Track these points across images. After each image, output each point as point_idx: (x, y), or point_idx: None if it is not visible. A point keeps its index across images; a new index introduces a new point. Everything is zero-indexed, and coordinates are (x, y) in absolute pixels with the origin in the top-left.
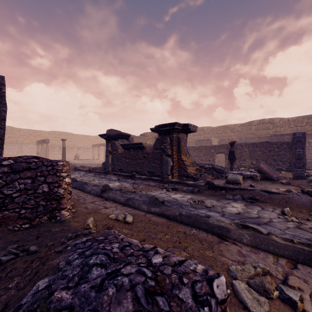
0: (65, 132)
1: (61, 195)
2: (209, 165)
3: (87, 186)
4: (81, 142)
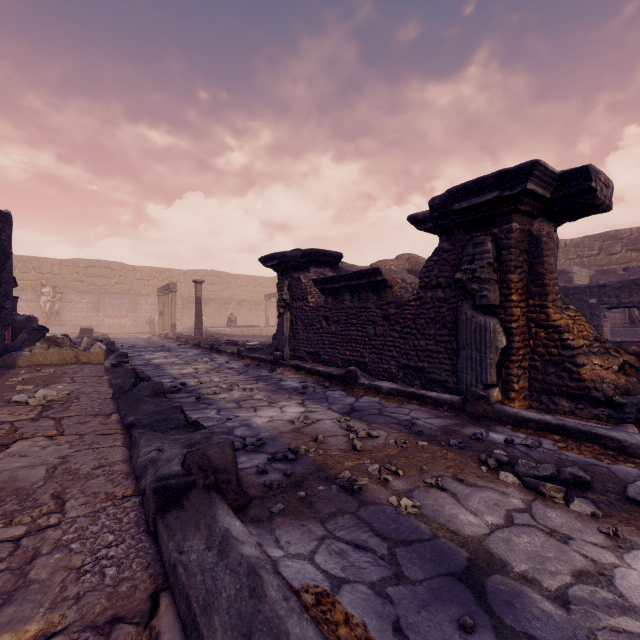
0: (215, 272)
1: None
2: None
3: (141, 442)
4: (246, 290)
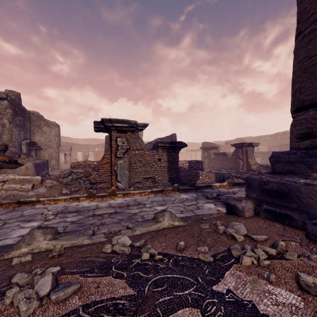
0: None
1: (203, 169)
2: (265, 165)
3: None
4: None
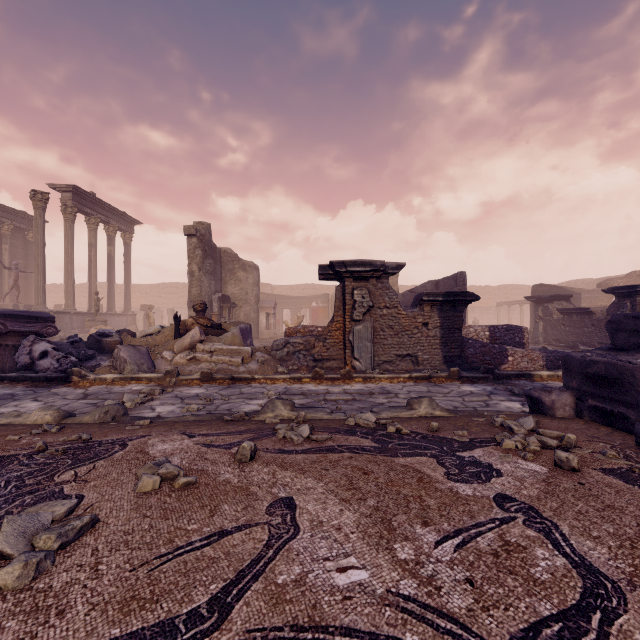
0: None
1: (524, 343)
2: None
3: None
4: None
